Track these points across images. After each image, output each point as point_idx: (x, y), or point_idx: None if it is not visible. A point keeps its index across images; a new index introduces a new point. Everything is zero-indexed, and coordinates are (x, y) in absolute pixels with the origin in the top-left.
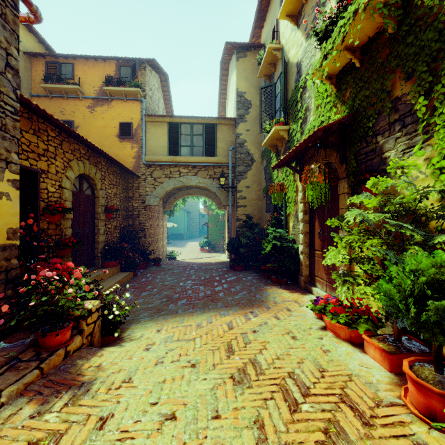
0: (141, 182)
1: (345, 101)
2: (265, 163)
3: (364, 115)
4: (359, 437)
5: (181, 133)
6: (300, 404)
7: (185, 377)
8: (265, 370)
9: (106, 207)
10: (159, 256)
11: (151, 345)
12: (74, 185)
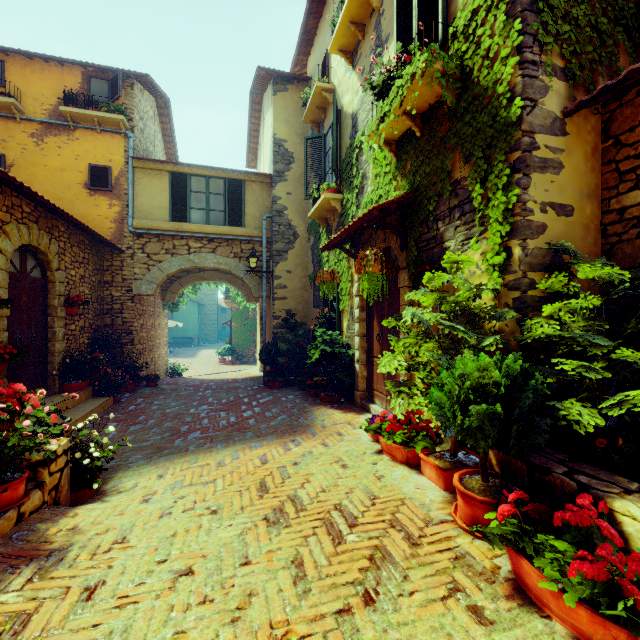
0: (126, 259)
1: (406, 174)
2: (312, 241)
3: (425, 195)
4: (405, 557)
5: (190, 190)
6: (345, 535)
7: (204, 527)
8: (308, 506)
9: (66, 298)
10: (155, 371)
11: (152, 495)
12: (12, 262)
